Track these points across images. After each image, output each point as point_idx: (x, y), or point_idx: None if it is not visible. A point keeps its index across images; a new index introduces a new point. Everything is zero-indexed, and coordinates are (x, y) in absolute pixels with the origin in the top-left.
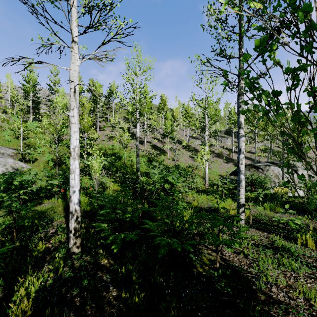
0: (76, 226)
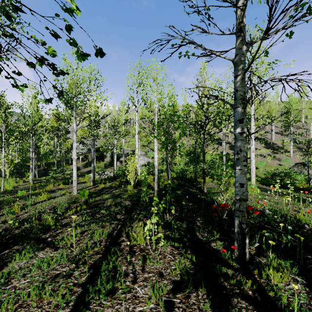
0: None
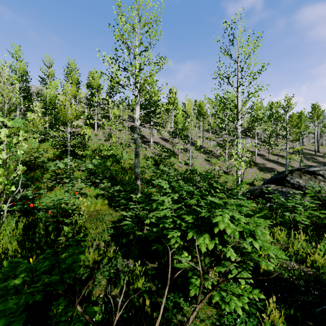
0: None
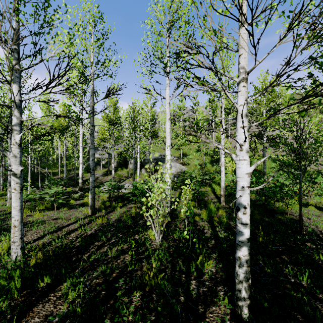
0: (223, 193)
